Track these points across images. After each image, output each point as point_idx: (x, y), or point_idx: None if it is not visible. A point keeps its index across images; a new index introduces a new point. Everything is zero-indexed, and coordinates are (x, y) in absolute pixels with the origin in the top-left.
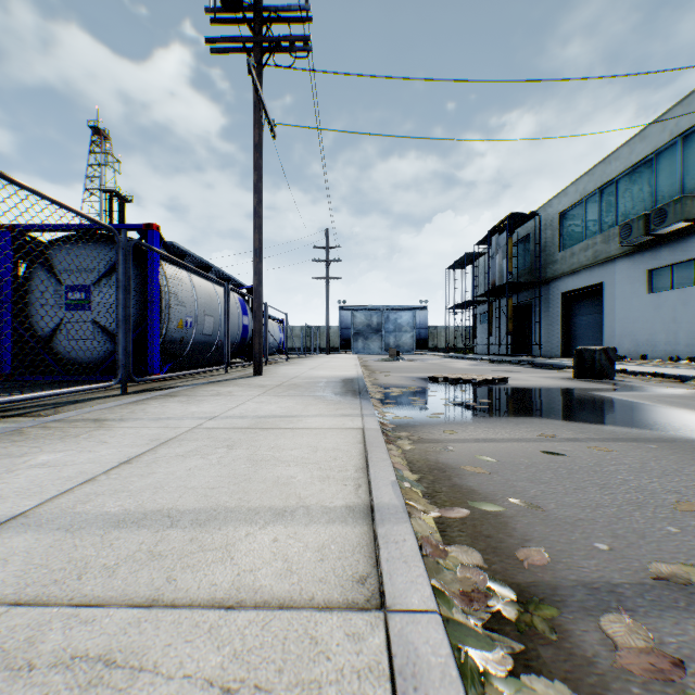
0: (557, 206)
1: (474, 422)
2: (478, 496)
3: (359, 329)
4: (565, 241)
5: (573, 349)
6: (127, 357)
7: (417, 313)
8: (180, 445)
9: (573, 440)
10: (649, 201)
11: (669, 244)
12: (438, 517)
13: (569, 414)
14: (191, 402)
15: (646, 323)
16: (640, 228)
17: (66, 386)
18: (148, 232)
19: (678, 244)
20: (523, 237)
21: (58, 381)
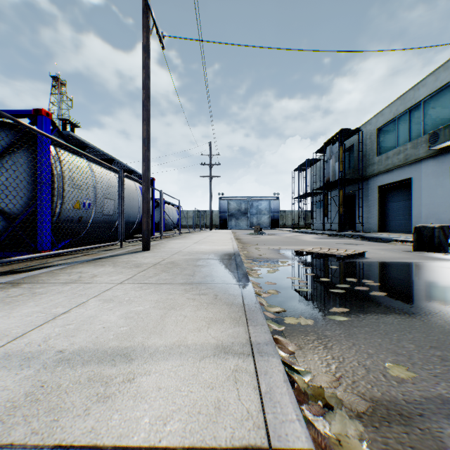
0: (375, 124)
1: (402, 332)
2: None
3: (233, 212)
4: (381, 149)
5: (387, 226)
6: None
7: (272, 201)
8: None
9: None
10: None
11: None
12: None
13: None
14: (17, 300)
15: (449, 206)
16: (446, 135)
17: None
18: (37, 118)
19: None
20: (348, 147)
21: None
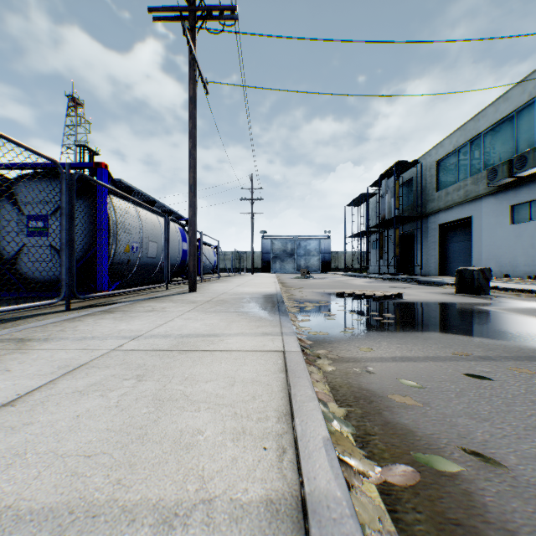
0: (435, 156)
1: (385, 338)
2: (419, 442)
3: (277, 254)
4: (441, 183)
5: (448, 269)
6: (71, 277)
7: (322, 241)
8: (86, 375)
9: (488, 358)
10: (511, 150)
11: (528, 185)
12: (380, 480)
13: (469, 328)
14: (124, 318)
15: (509, 248)
16: (504, 172)
17: (23, 301)
18: (97, 170)
19: (535, 185)
20: (407, 180)
21: (19, 297)
